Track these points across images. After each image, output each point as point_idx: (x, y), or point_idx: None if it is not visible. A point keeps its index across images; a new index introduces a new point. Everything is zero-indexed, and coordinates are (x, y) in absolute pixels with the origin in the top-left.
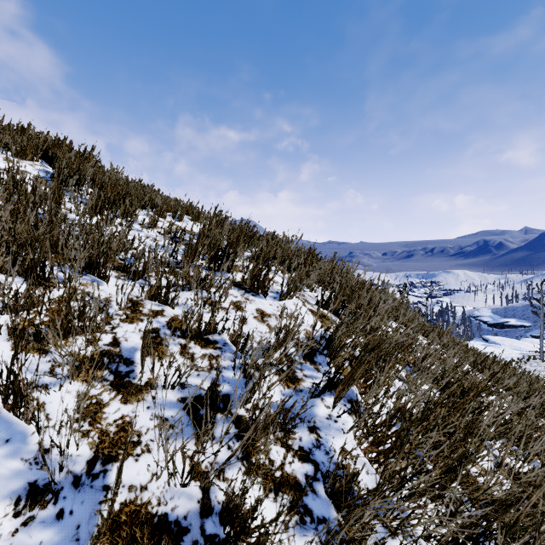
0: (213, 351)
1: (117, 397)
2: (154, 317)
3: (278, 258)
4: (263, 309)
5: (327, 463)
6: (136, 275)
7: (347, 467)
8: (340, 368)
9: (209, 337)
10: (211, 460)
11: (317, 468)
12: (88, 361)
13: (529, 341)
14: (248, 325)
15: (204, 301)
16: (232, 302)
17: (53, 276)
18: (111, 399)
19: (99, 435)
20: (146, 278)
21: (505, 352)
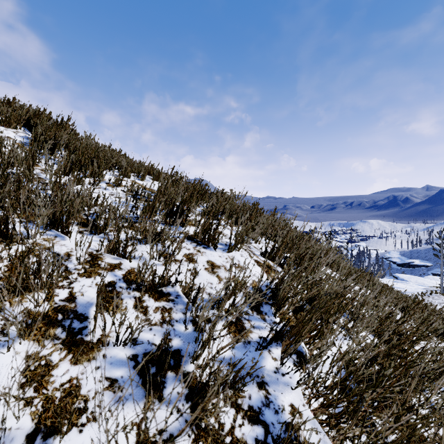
0: (166, 303)
1: (68, 357)
2: (111, 270)
3: (226, 213)
4: (213, 261)
5: (277, 424)
6: (97, 230)
7: (297, 428)
8: (286, 322)
9: (162, 289)
10: (159, 427)
11: (267, 431)
12: (40, 319)
13: (431, 278)
14: (199, 277)
15: (159, 255)
16: (185, 255)
17: (15, 232)
18: (60, 360)
19: (43, 403)
20: (105, 233)
21: (412, 288)
